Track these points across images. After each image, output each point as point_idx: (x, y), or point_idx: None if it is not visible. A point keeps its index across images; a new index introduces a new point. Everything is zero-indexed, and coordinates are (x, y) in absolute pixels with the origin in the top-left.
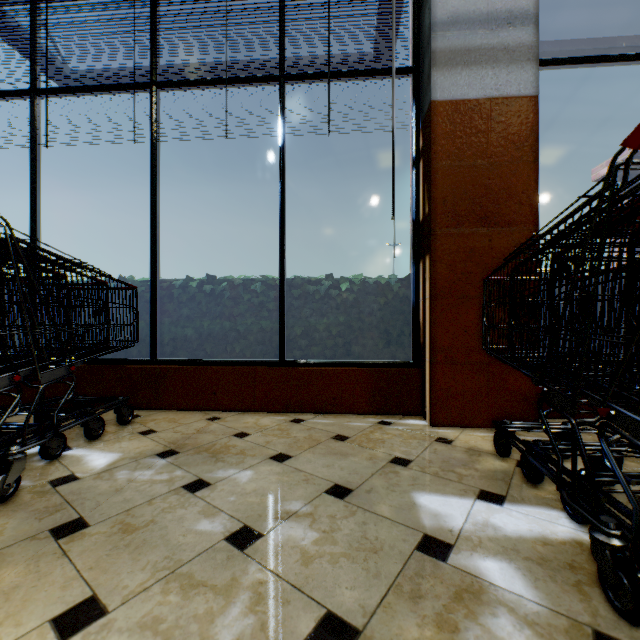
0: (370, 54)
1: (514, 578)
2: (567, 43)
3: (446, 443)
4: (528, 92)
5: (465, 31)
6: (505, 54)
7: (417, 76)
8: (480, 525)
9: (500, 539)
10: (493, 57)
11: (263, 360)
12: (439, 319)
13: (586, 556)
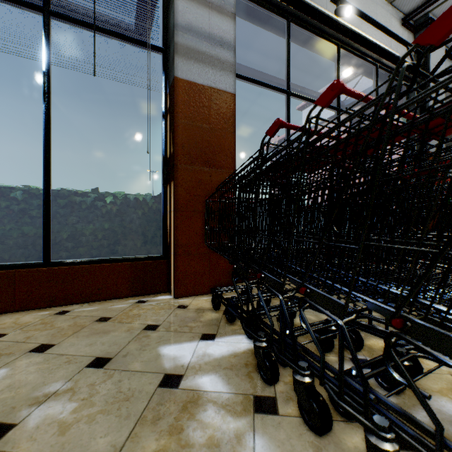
0: (132, 26)
1: (218, 382)
2: (251, 70)
3: (184, 308)
4: (231, 90)
5: (196, 38)
6: (219, 63)
7: (166, 56)
8: (201, 356)
9: (212, 361)
10: (212, 62)
11: (25, 263)
12: (180, 225)
13: (253, 356)
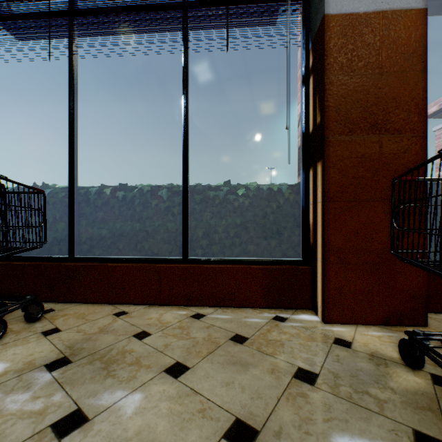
0: None
1: None
2: None
3: (346, 346)
4: (417, 5)
5: None
6: None
7: (307, 2)
8: None
9: None
10: None
11: (168, 258)
12: (332, 221)
13: None
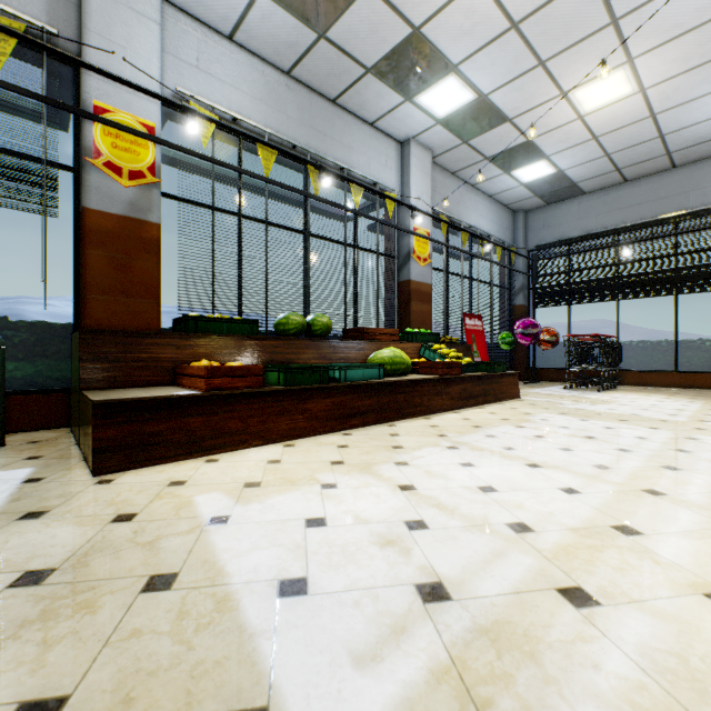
0: None
1: None
2: None
3: None
4: None
5: None
6: None
7: None
8: None
9: None
10: None
11: (666, 370)
12: None
13: None
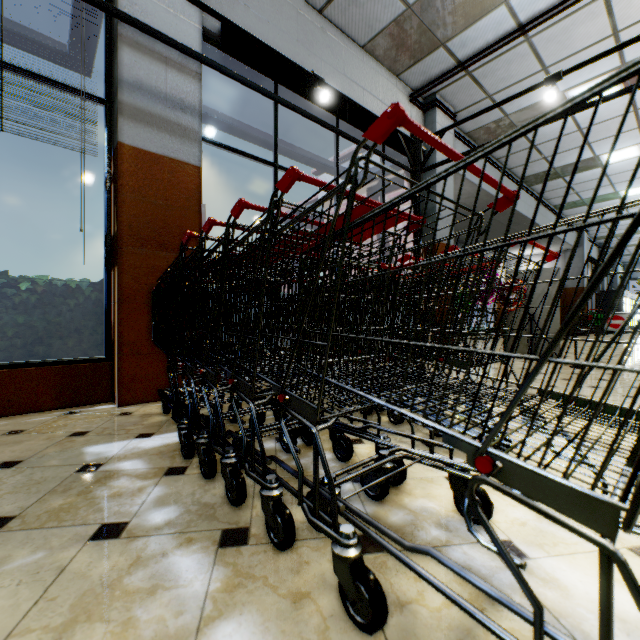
0: (66, 46)
1: (139, 464)
2: (242, 124)
3: (127, 415)
4: (195, 163)
5: (149, 99)
6: (179, 130)
7: (110, 110)
8: (130, 449)
9: (140, 452)
10: (171, 128)
11: None
12: (126, 319)
13: None
